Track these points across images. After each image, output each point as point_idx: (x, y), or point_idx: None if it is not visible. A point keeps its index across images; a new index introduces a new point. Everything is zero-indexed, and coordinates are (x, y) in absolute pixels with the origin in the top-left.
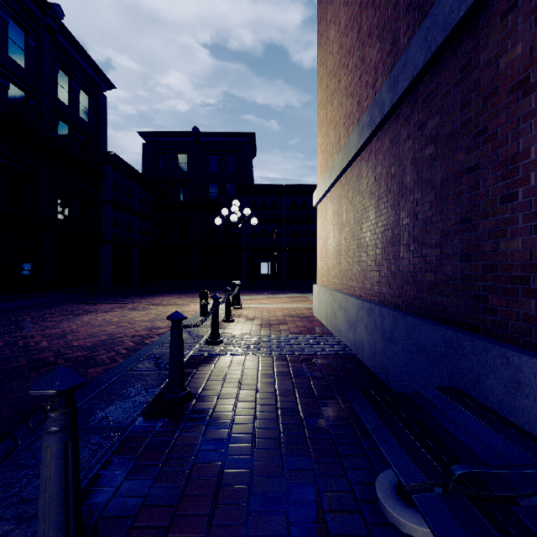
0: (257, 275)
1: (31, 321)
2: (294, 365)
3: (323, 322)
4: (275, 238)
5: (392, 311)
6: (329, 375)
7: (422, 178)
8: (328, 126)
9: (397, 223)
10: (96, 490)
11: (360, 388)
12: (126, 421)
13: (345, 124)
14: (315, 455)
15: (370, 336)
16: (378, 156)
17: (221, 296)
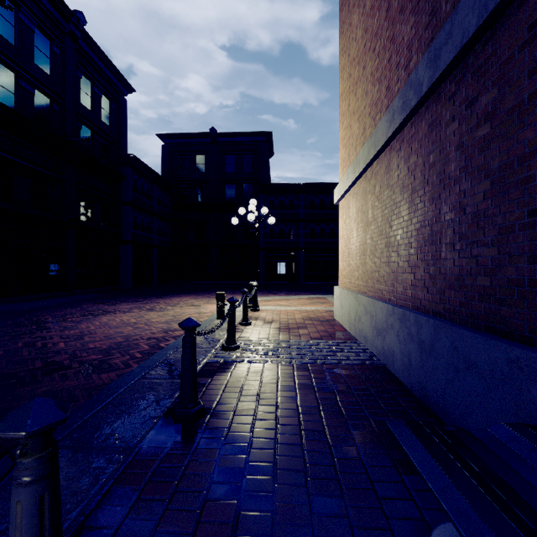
0: (274, 275)
1: (52, 321)
2: (317, 376)
3: (345, 326)
4: (292, 238)
5: (432, 320)
6: (357, 389)
7: (472, 164)
8: (351, 117)
9: (437, 219)
10: (93, 530)
11: (409, 423)
12: (133, 440)
13: (371, 113)
14: (348, 495)
15: (403, 345)
16: (413, 144)
17: (238, 297)
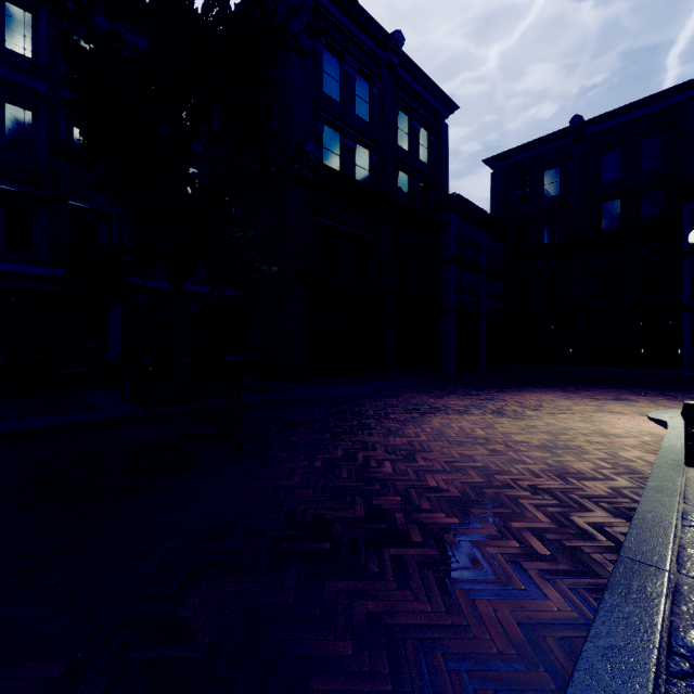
0: None
1: (373, 416)
2: None
3: None
4: None
5: None
6: None
7: None
8: None
9: None
10: None
11: None
12: None
13: None
14: None
15: None
16: None
17: (664, 403)
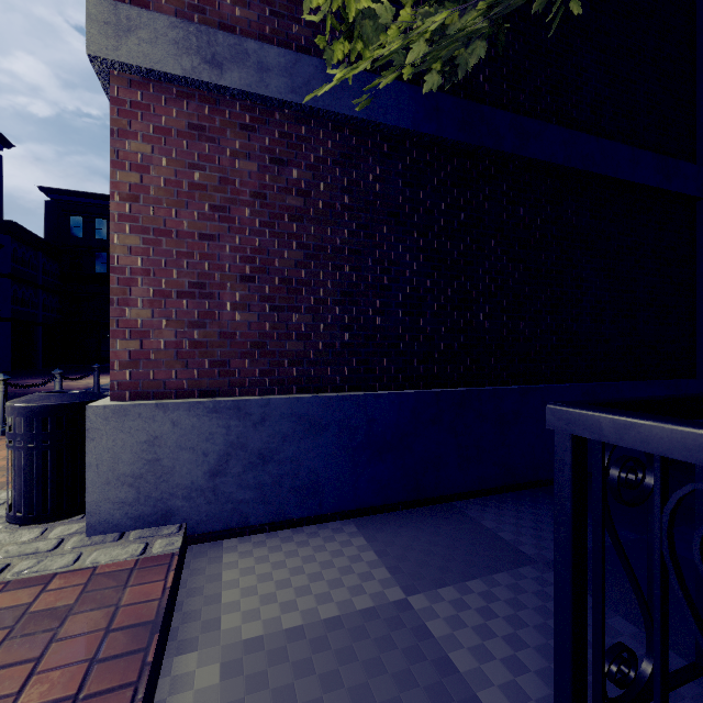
0: None
1: None
2: None
3: None
4: None
5: None
6: None
7: None
8: None
9: None
10: None
11: None
12: None
13: None
14: None
15: None
16: None
17: None
